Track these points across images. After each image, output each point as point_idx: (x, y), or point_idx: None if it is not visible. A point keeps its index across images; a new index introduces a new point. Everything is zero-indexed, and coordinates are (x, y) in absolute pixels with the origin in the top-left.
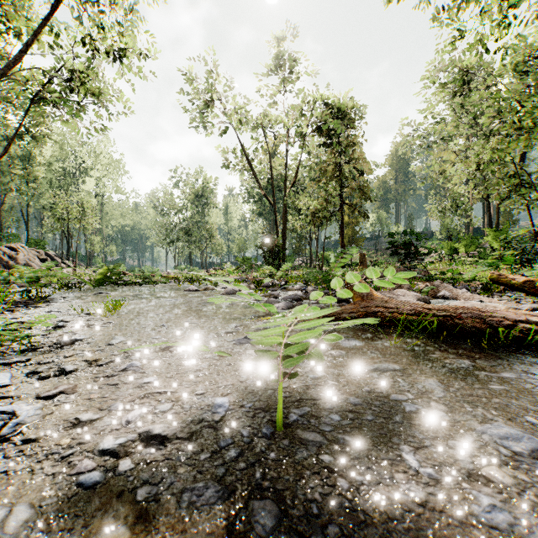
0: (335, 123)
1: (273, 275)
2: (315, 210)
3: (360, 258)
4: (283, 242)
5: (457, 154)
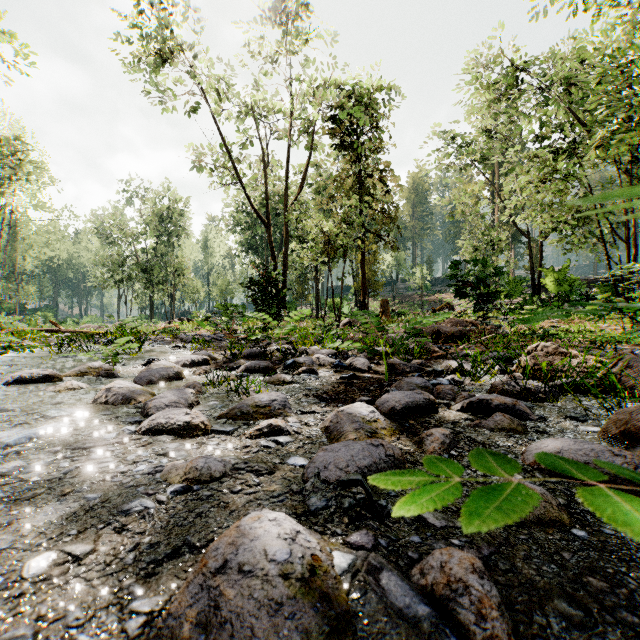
0: (358, 112)
1: (268, 329)
2: (329, 236)
3: (382, 306)
4: (283, 280)
5: (483, 187)
